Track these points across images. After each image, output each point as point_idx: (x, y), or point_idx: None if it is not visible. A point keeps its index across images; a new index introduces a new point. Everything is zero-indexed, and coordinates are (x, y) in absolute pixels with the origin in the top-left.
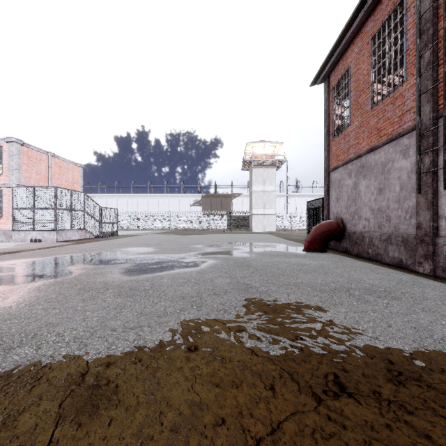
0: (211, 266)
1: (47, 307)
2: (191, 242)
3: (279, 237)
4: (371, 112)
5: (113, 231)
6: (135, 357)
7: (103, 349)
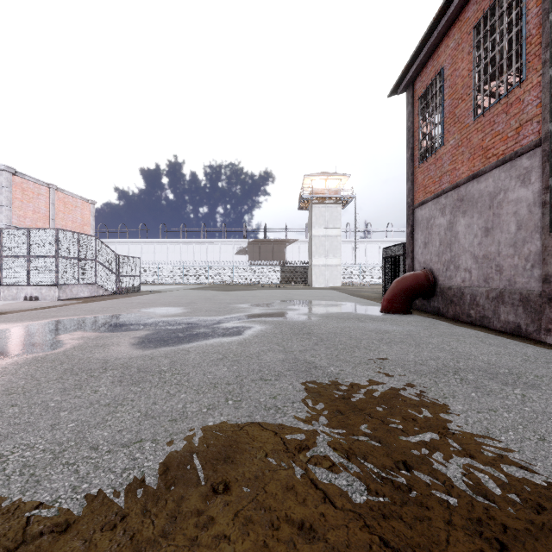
0: (258, 334)
1: (3, 403)
2: (234, 300)
3: (346, 294)
4: (473, 126)
5: (134, 285)
6: (116, 512)
7: (65, 491)
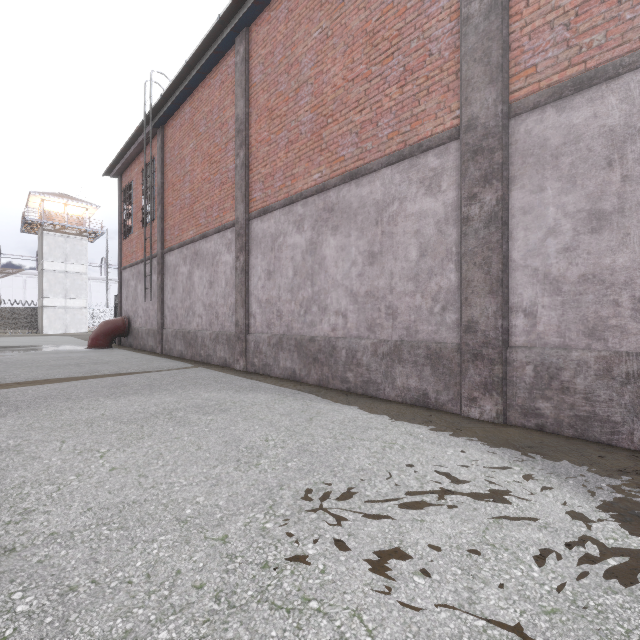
0: None
1: None
2: None
3: (77, 339)
4: (143, 230)
5: None
6: None
7: None
